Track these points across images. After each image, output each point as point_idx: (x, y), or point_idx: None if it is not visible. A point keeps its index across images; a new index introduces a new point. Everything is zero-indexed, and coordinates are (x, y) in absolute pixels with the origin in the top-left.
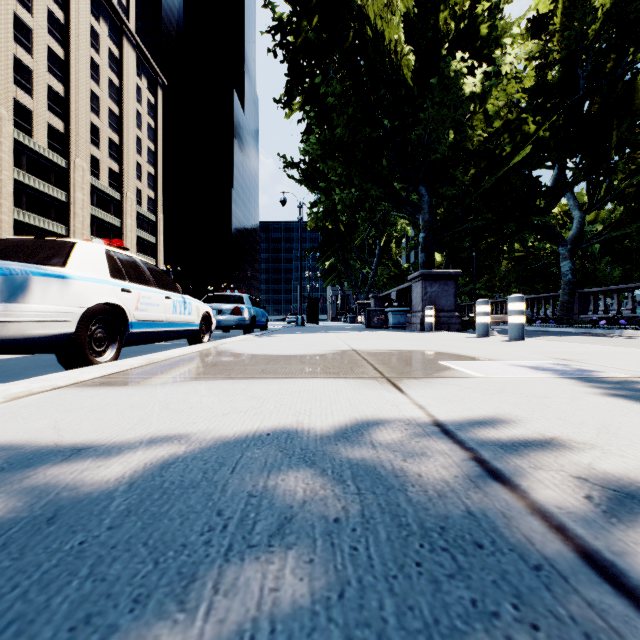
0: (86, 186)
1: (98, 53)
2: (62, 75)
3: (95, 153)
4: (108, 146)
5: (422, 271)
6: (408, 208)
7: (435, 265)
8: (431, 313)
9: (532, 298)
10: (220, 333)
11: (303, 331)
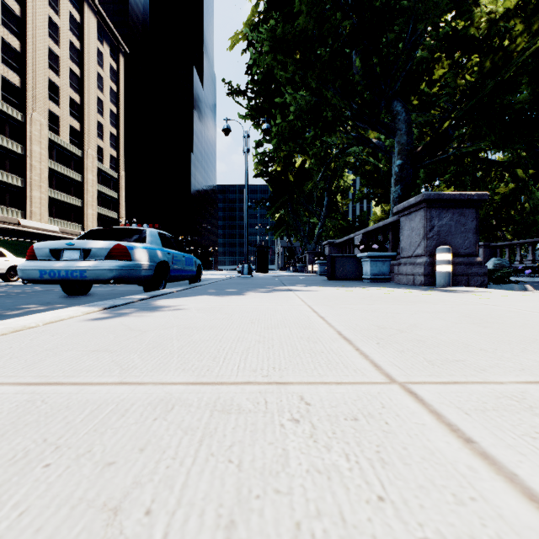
0: (44, 140)
1: (58, 15)
2: (18, 31)
3: (54, 110)
4: (69, 104)
5: (427, 193)
6: (380, 129)
7: (376, 218)
8: (448, 257)
9: (503, 245)
10: (132, 287)
11: (242, 286)
